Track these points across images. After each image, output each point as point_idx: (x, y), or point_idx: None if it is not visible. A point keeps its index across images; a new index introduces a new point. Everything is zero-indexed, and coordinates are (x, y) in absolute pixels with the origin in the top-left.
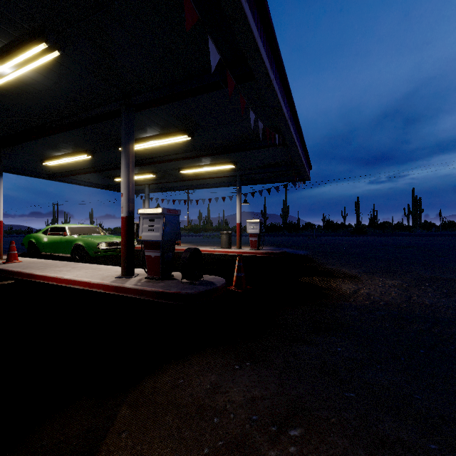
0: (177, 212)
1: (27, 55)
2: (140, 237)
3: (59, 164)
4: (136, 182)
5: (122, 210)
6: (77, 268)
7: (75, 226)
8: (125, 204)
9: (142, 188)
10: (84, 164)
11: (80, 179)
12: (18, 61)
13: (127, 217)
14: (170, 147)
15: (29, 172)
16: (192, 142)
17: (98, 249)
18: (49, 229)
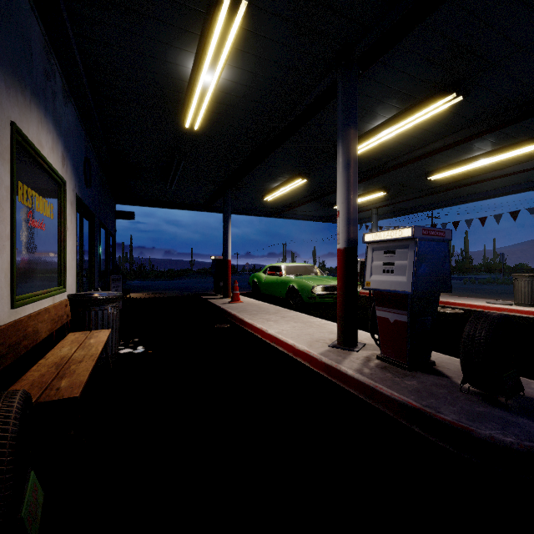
0: (444, 235)
1: (216, 33)
2: (366, 283)
3: (278, 197)
4: (360, 207)
5: (338, 238)
6: (285, 319)
7: (291, 265)
8: (343, 228)
9: (367, 215)
10: (300, 193)
11: (299, 212)
12: (211, 52)
13: (346, 249)
14: (415, 134)
15: (256, 212)
16: (459, 112)
17: (312, 293)
18: (268, 268)
